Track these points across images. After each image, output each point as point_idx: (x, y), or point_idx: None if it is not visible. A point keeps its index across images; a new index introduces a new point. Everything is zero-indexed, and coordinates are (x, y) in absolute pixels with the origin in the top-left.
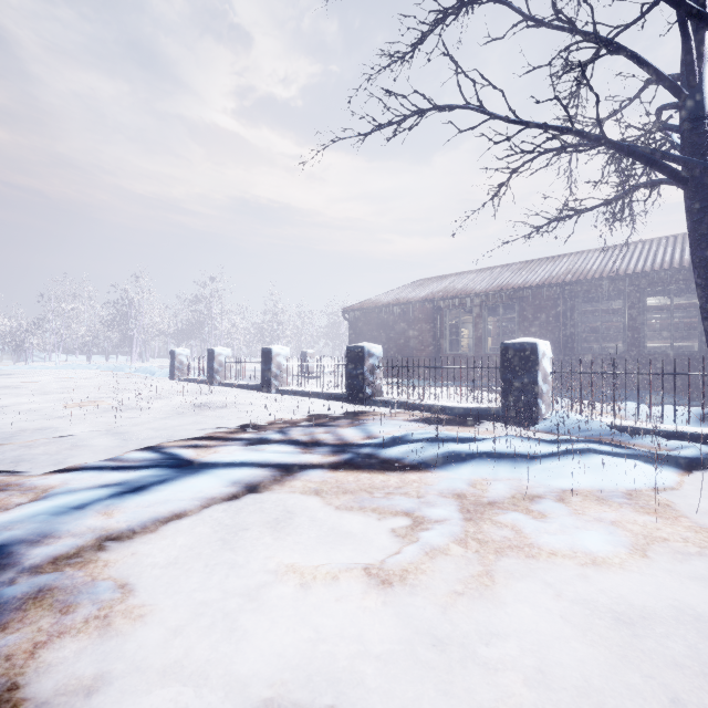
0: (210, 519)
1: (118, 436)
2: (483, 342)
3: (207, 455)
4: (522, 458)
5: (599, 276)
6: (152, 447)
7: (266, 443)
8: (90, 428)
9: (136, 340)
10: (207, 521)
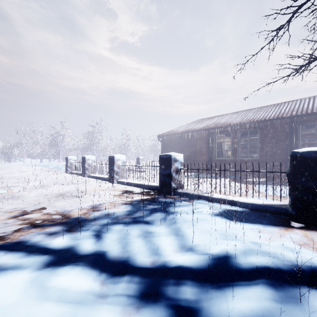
0: None
1: None
2: (238, 152)
3: None
4: None
5: (316, 111)
6: None
7: (67, 262)
8: None
9: (61, 152)
10: None
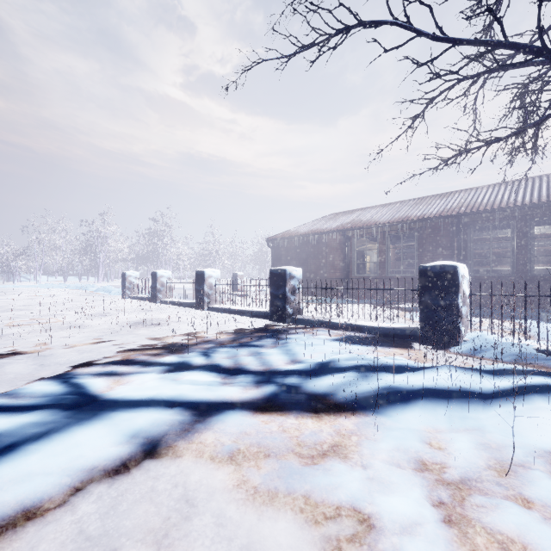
0: (75, 514)
1: (40, 359)
2: (387, 266)
3: (117, 388)
4: (474, 399)
5: (490, 207)
6: (62, 376)
7: (185, 369)
8: (18, 349)
9: (102, 264)
10: (68, 520)
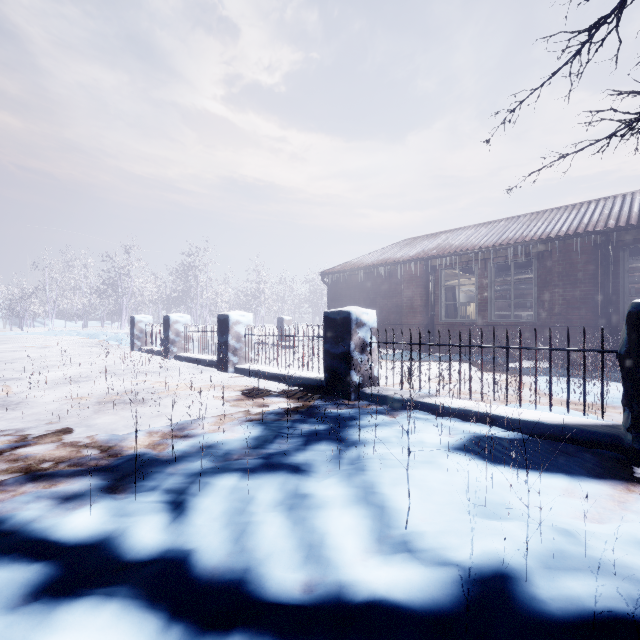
0: None
1: None
2: (490, 307)
3: None
4: None
5: None
6: None
7: (89, 582)
8: None
9: (126, 307)
10: None
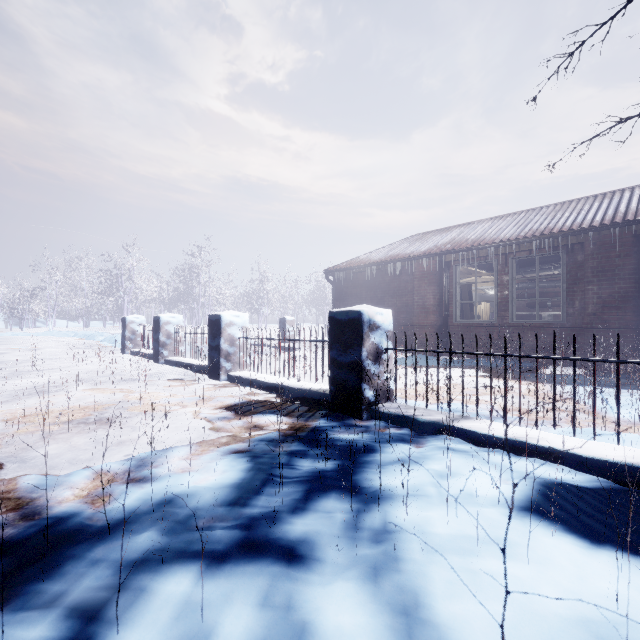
0: None
1: None
2: (511, 306)
3: None
4: None
5: None
6: None
7: None
8: None
9: (127, 307)
10: None
